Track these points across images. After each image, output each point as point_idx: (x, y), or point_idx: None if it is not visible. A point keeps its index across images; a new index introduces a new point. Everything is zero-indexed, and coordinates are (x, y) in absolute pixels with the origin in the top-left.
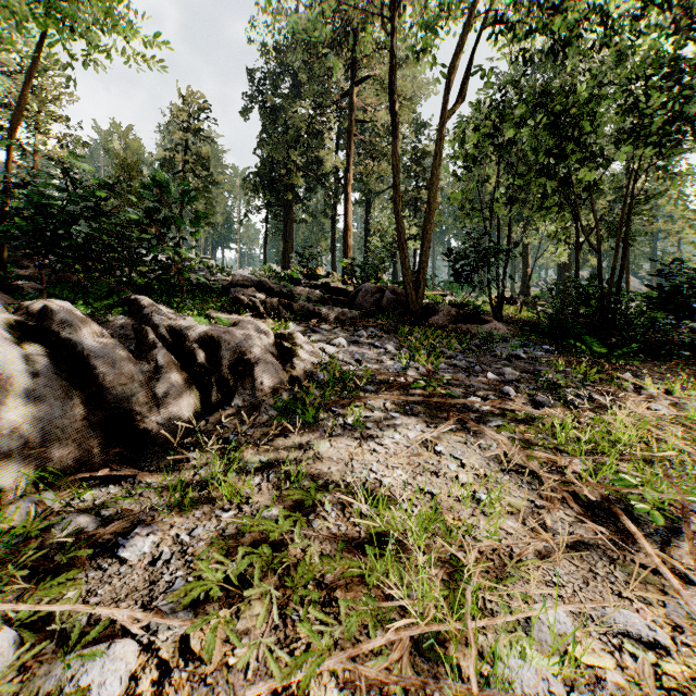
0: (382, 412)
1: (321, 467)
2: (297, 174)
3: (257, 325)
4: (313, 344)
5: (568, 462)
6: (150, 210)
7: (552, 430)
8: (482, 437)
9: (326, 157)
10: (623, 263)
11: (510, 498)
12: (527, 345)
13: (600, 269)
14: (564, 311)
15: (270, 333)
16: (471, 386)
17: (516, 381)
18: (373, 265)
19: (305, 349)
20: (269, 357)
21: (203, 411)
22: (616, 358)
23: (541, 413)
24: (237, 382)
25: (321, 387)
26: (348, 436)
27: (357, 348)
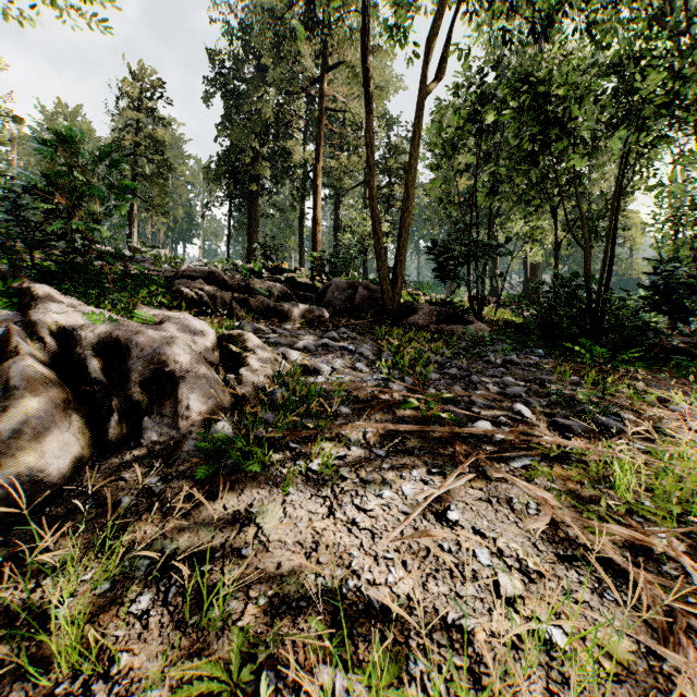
0: (362, 448)
1: (264, 563)
2: (262, 164)
3: (192, 324)
4: (271, 348)
5: (668, 547)
6: (60, 175)
7: (603, 473)
8: (510, 489)
9: (294, 148)
10: (612, 260)
11: (598, 631)
12: (517, 348)
13: (587, 266)
14: (551, 311)
15: (210, 334)
16: (472, 403)
17: (523, 394)
18: (344, 259)
19: (258, 355)
20: (202, 368)
21: (96, 451)
22: (621, 364)
23: (580, 447)
24: (153, 405)
25: (276, 411)
26: (312, 494)
27: (326, 353)
